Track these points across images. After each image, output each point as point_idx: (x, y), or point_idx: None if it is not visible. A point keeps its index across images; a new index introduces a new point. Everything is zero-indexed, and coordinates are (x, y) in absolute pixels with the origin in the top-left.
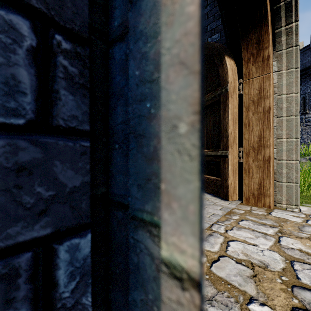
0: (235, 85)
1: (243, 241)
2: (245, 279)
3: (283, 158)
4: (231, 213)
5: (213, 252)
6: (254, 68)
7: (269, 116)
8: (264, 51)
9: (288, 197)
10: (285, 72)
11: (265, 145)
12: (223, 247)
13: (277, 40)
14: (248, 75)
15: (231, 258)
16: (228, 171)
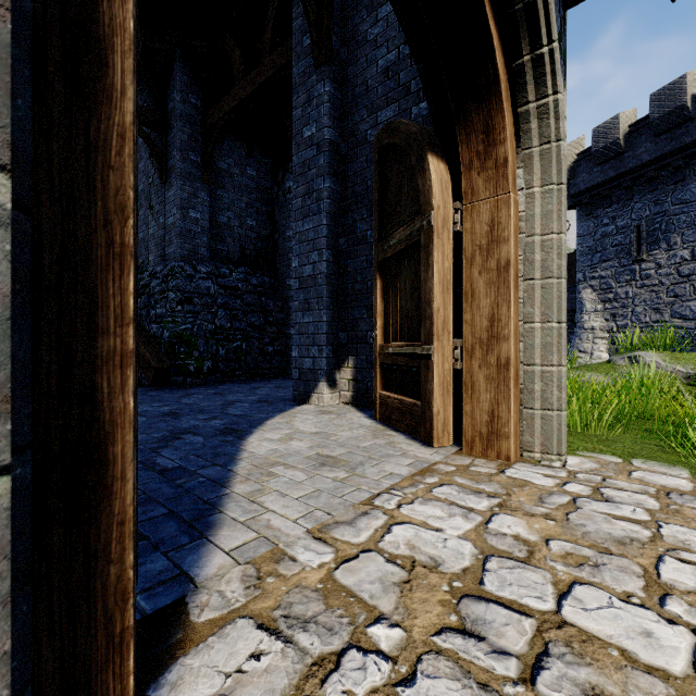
0: (447, 214)
1: (421, 524)
2: (386, 588)
3: (535, 362)
4: (428, 471)
5: (353, 544)
6: (481, 181)
7: (508, 278)
8: (498, 149)
9: (545, 439)
10: (540, 191)
11: (501, 335)
12: (376, 535)
13: (523, 128)
14: (471, 194)
15: (382, 553)
16: (433, 387)
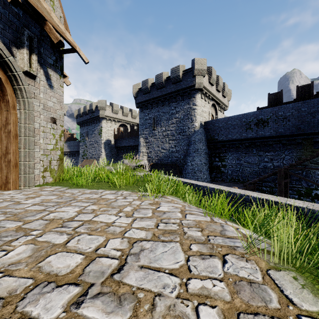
0: None
1: None
2: None
3: (22, 160)
4: None
5: None
6: (3, 105)
7: (10, 135)
8: (6, 97)
9: (25, 182)
10: (24, 111)
11: (9, 152)
12: None
13: (16, 92)
14: (1, 108)
15: None
16: None
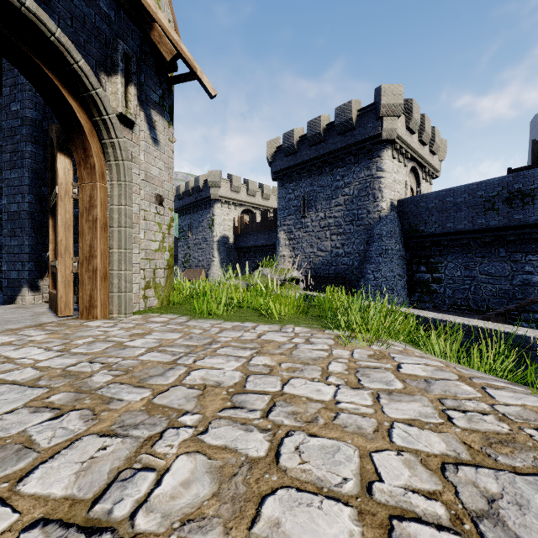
0: (68, 188)
1: None
2: None
3: (114, 269)
4: (36, 326)
5: None
6: (85, 173)
7: (97, 226)
8: (91, 159)
9: (119, 307)
10: (117, 184)
11: (94, 255)
12: None
13: (106, 151)
14: (82, 179)
15: None
16: (58, 283)
